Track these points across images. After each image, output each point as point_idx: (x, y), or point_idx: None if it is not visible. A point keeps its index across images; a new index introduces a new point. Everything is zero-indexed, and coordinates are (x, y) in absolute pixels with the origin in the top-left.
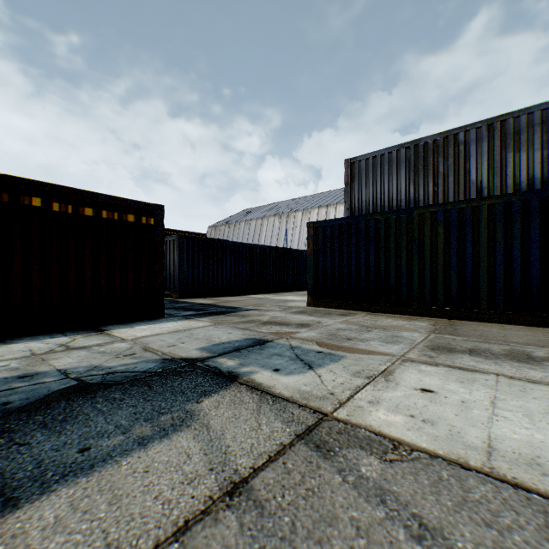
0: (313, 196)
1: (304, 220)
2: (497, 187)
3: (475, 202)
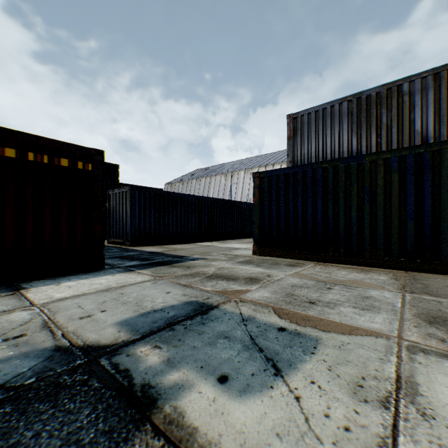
0: (253, 158)
1: (246, 177)
2: (443, 136)
3: (435, 146)
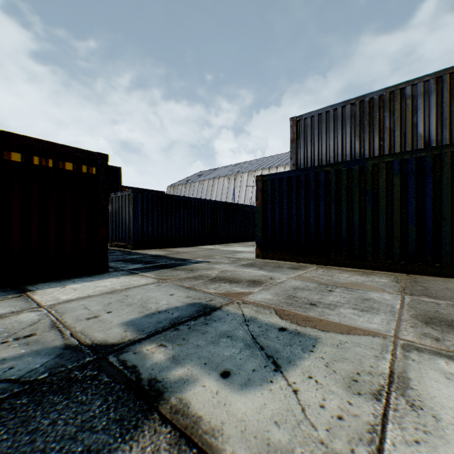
0: (257, 160)
1: (249, 180)
2: (446, 139)
3: (436, 149)
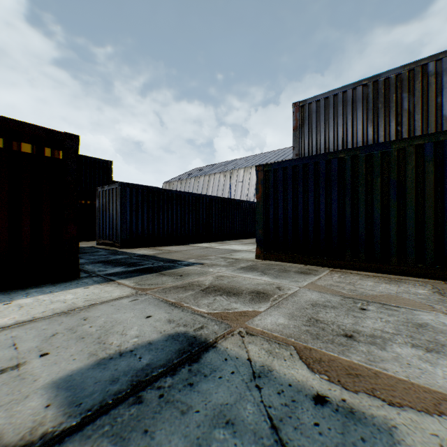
0: (253, 157)
1: (245, 176)
2: None
3: None
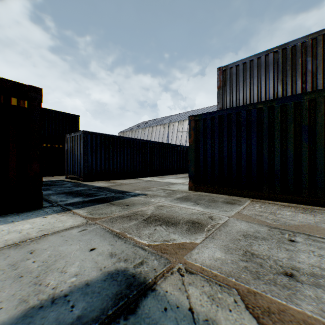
0: (185, 113)
1: (179, 127)
2: None
3: None
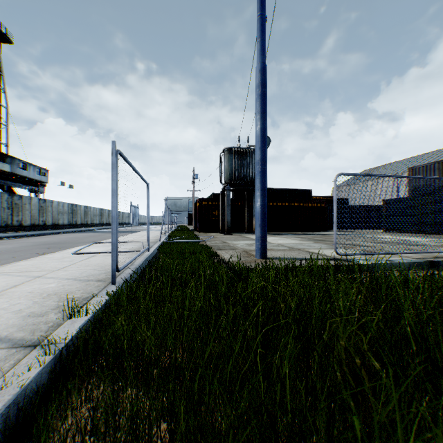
0: (431, 154)
1: None
2: None
3: None
